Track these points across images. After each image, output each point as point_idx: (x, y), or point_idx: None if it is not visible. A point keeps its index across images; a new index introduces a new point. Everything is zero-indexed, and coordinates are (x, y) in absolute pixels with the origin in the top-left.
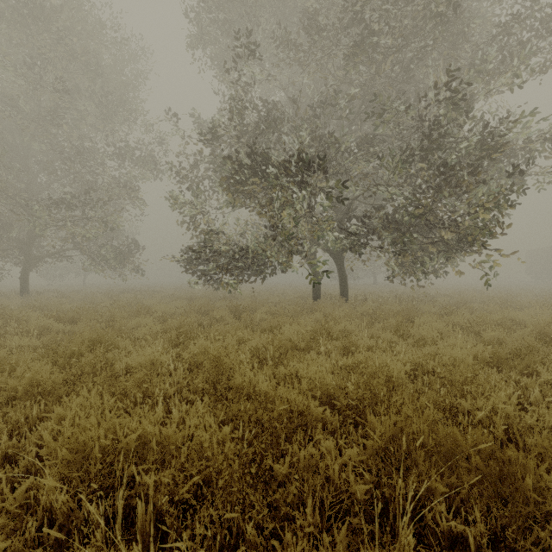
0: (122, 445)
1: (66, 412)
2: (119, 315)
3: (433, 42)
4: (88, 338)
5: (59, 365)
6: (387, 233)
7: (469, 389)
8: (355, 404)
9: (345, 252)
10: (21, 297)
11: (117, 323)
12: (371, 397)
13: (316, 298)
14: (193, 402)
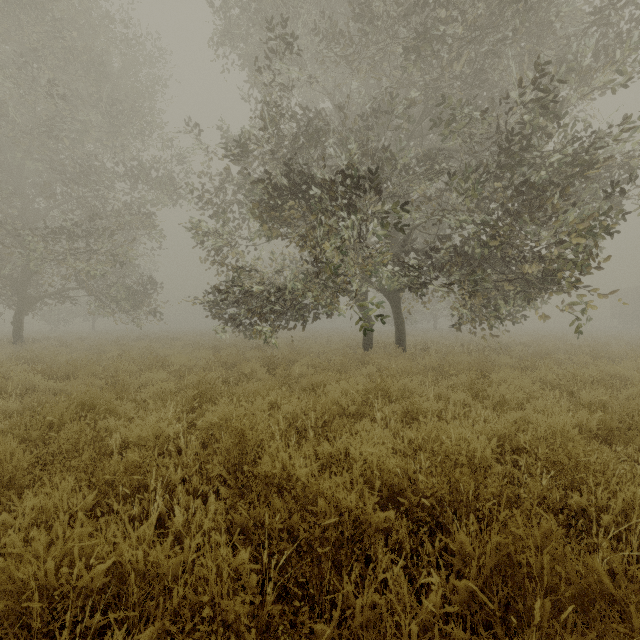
0: (82, 583)
1: (17, 520)
2: (126, 369)
3: (512, 34)
4: (77, 401)
5: (33, 439)
6: (454, 268)
7: (583, 477)
8: (430, 502)
9: (402, 291)
10: (14, 346)
11: (120, 380)
12: (452, 493)
13: (367, 347)
14: (207, 493)
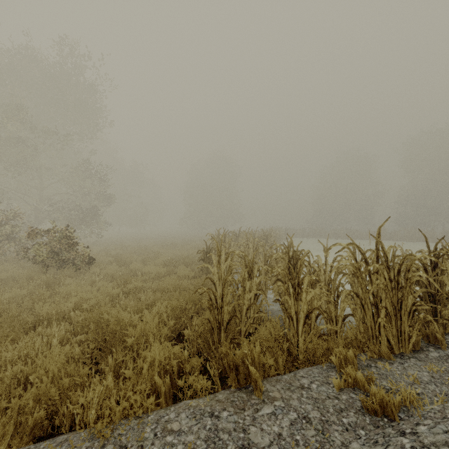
0: None
1: None
2: None
3: None
4: None
5: None
6: None
7: None
8: None
9: None
10: None
11: None
12: None
13: None
14: None
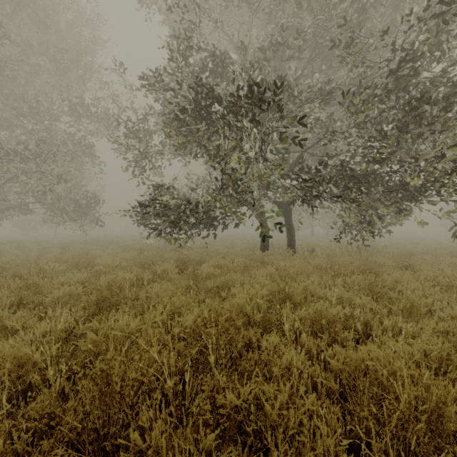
0: None
1: None
2: (53, 269)
3: None
4: None
5: None
6: None
7: None
8: None
9: (294, 203)
10: None
11: (31, 282)
12: None
13: (264, 249)
14: None
